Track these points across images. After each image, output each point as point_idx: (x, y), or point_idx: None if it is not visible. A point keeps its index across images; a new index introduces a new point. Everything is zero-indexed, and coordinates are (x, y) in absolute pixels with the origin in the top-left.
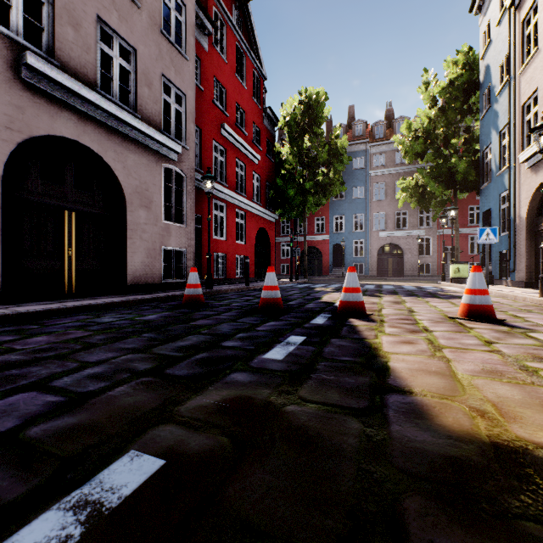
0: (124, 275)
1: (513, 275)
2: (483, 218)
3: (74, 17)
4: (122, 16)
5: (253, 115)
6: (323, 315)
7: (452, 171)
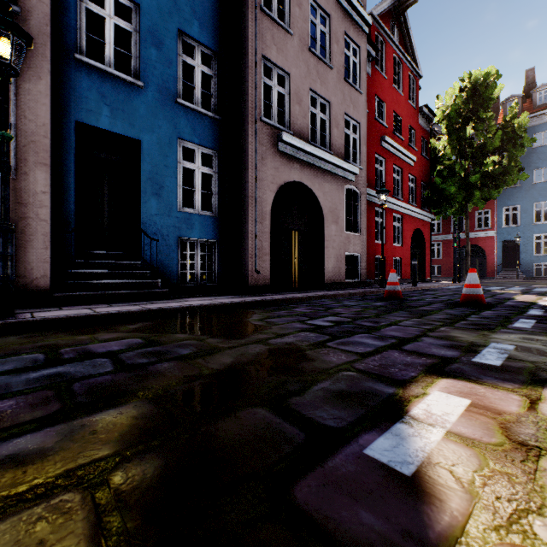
0: (322, 275)
1: None
2: None
3: (298, 97)
4: (322, 81)
5: (408, 118)
6: (534, 310)
7: None
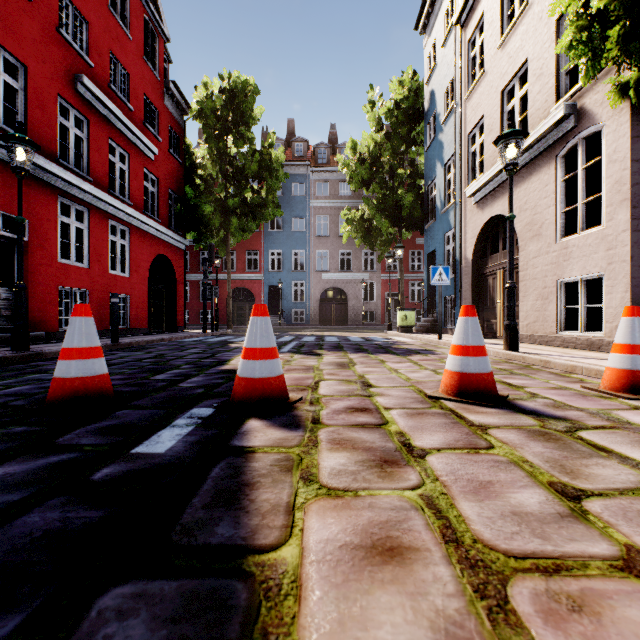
0: None
1: None
2: (428, 260)
3: None
4: None
5: (145, 85)
6: (196, 411)
7: (398, 206)
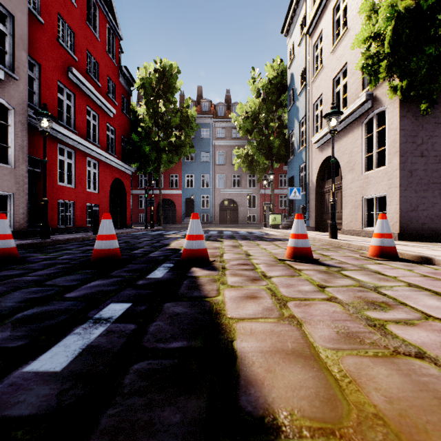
0: None
1: (308, 222)
2: (289, 182)
3: None
4: None
5: (107, 69)
6: (165, 265)
7: (271, 146)
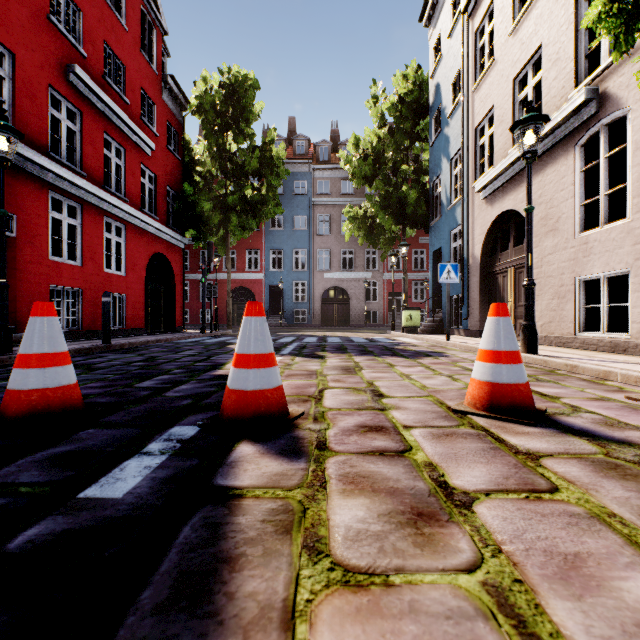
0: None
1: (466, 323)
2: (433, 259)
3: None
4: None
5: (142, 78)
6: (177, 430)
7: (402, 203)
